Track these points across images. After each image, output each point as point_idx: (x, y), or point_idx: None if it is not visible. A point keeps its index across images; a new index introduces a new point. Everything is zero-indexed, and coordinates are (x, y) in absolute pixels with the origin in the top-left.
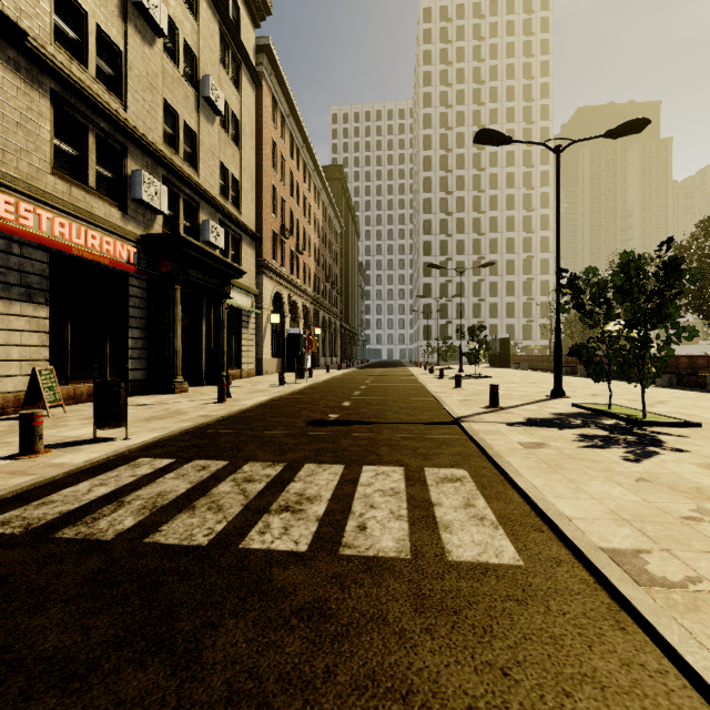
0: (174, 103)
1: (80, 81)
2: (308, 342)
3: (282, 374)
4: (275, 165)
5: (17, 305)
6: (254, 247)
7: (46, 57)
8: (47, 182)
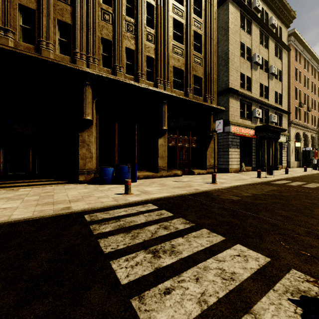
0: (262, 82)
1: (245, 94)
2: (315, 153)
3: (305, 167)
4: (296, 77)
5: (235, 149)
6: (287, 117)
7: (240, 93)
8: (239, 120)
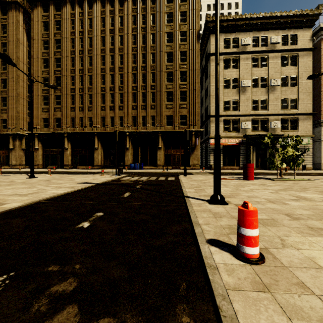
0: (256, 97)
1: (226, 115)
2: None
3: (285, 168)
4: None
5: None
6: (311, 117)
7: (221, 116)
8: (222, 134)
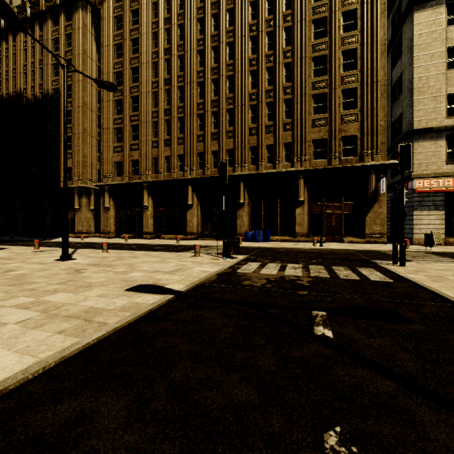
0: None
1: None
2: None
3: None
4: None
5: (431, 212)
6: None
7: (440, 128)
8: (443, 168)
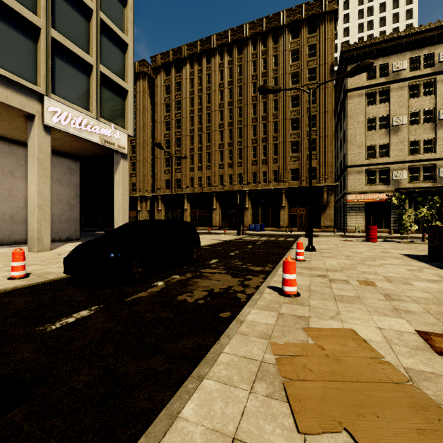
0: (416, 137)
1: (370, 164)
2: None
3: None
4: None
5: (357, 213)
6: None
7: (362, 165)
8: (364, 188)
